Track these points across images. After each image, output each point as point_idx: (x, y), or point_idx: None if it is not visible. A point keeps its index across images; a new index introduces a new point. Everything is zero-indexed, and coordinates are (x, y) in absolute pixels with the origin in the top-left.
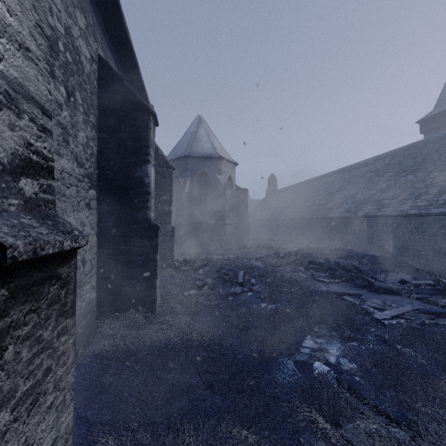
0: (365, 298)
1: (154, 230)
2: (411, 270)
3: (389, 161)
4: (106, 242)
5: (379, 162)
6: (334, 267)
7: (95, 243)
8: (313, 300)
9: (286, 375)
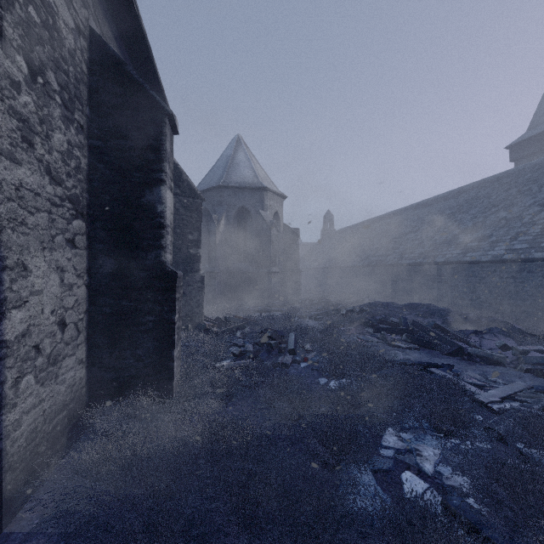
0: (458, 370)
1: (170, 278)
2: (512, 331)
3: (474, 194)
4: (100, 296)
5: (462, 196)
6: (412, 327)
7: (83, 297)
8: (392, 375)
9: (364, 497)
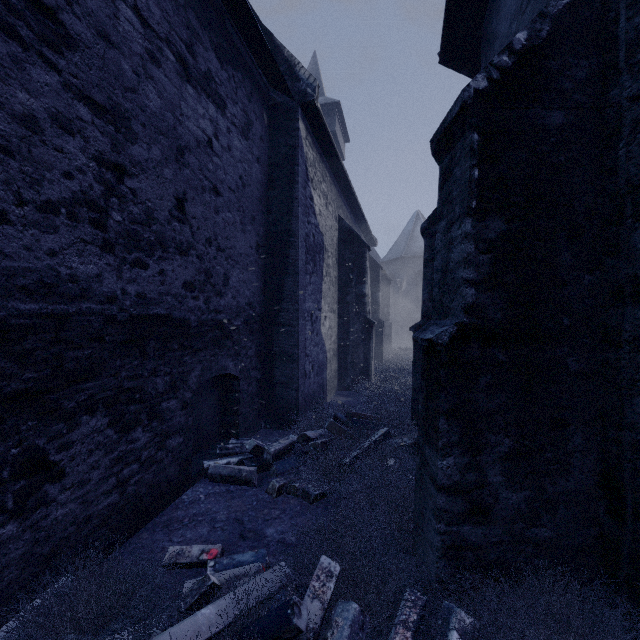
0: None
1: (381, 323)
2: None
3: None
4: None
5: None
6: None
7: None
8: None
9: None
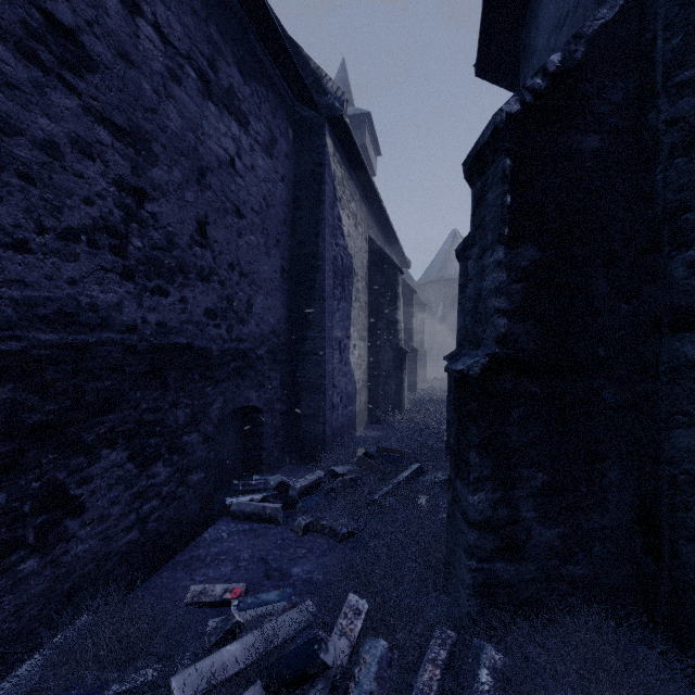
0: None
1: (415, 352)
2: None
3: None
4: None
5: None
6: None
7: None
8: None
9: None
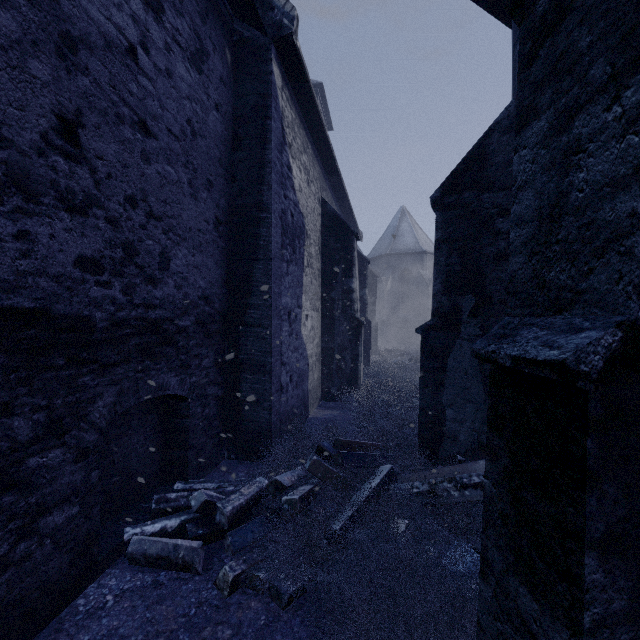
0: None
1: (369, 323)
2: None
3: None
4: None
5: None
6: None
7: None
8: None
9: None
